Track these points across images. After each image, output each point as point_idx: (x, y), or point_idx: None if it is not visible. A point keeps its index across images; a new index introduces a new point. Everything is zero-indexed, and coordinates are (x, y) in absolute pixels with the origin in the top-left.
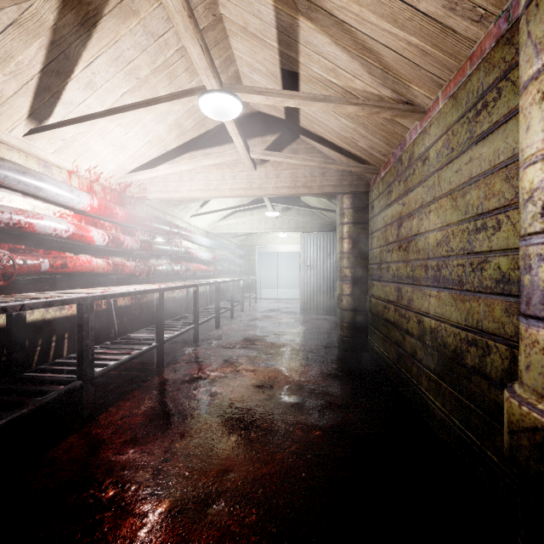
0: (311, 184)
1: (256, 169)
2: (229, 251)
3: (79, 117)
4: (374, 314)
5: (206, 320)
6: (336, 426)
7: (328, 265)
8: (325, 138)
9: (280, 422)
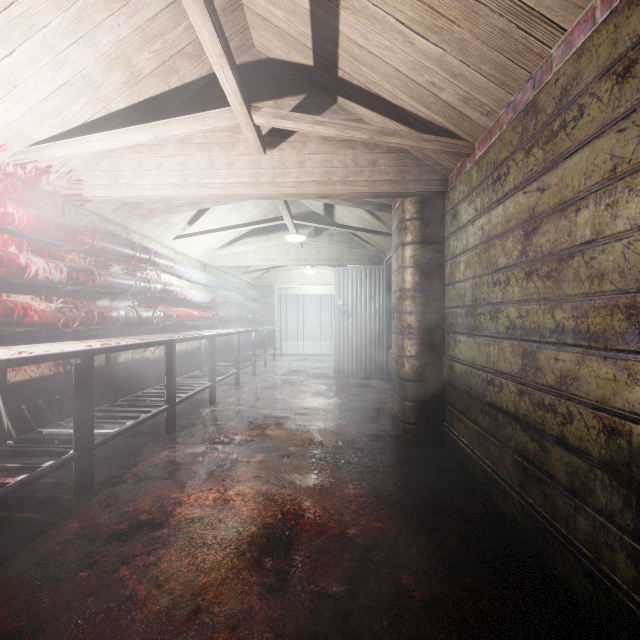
0: (355, 177)
1: (265, 152)
2: (238, 291)
3: None
4: (460, 391)
5: (190, 395)
6: None
7: (372, 311)
8: (381, 94)
9: None
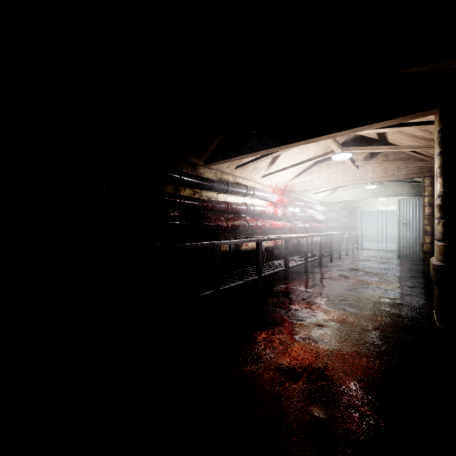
0: (398, 173)
1: (358, 169)
2: (336, 213)
3: (281, 169)
4: None
5: (325, 256)
6: (401, 298)
7: None
8: None
9: (371, 293)
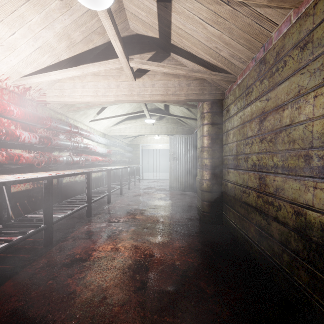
0: (179, 92)
1: (135, 80)
2: (121, 147)
3: None
4: (230, 196)
5: (98, 199)
6: None
7: (188, 157)
8: (192, 52)
9: None
